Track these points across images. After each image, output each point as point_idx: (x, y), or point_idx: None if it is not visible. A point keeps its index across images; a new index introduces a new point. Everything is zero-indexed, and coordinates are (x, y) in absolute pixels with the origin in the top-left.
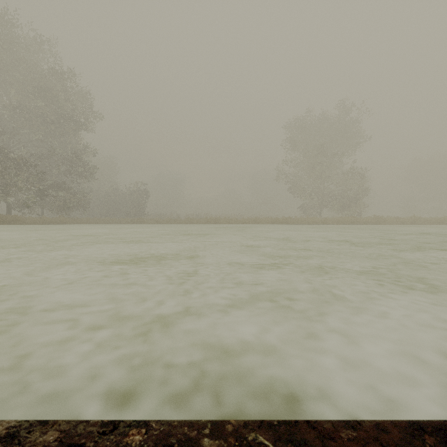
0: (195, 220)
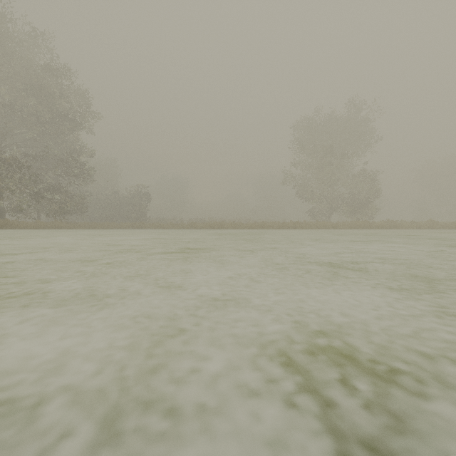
0: (199, 224)
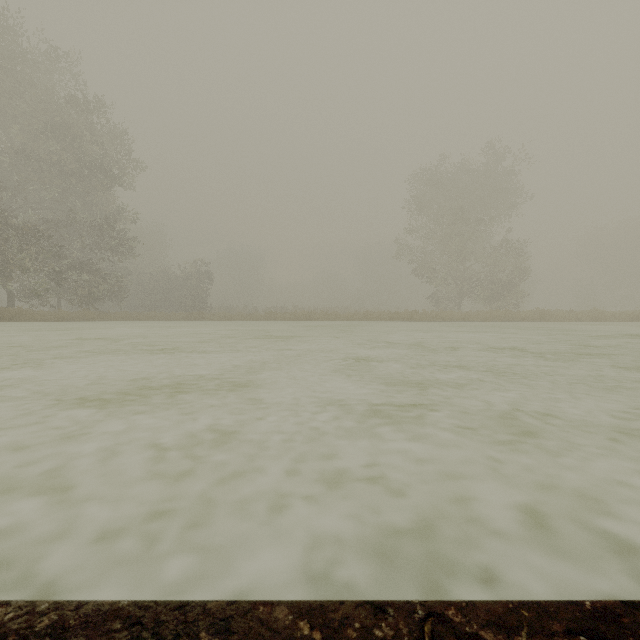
0: (280, 315)
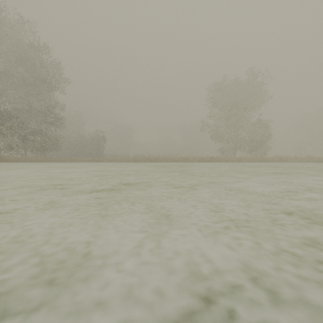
0: (141, 159)
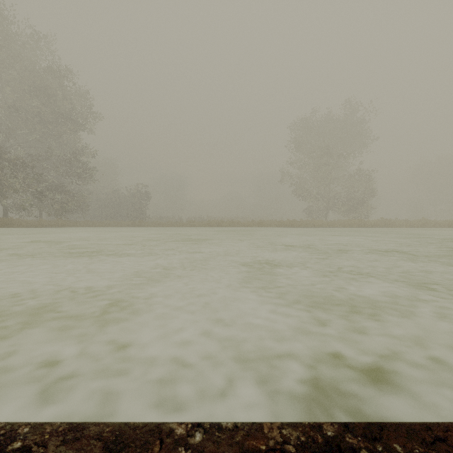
0: (198, 223)
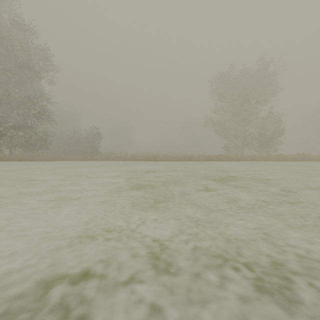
0: (138, 157)
